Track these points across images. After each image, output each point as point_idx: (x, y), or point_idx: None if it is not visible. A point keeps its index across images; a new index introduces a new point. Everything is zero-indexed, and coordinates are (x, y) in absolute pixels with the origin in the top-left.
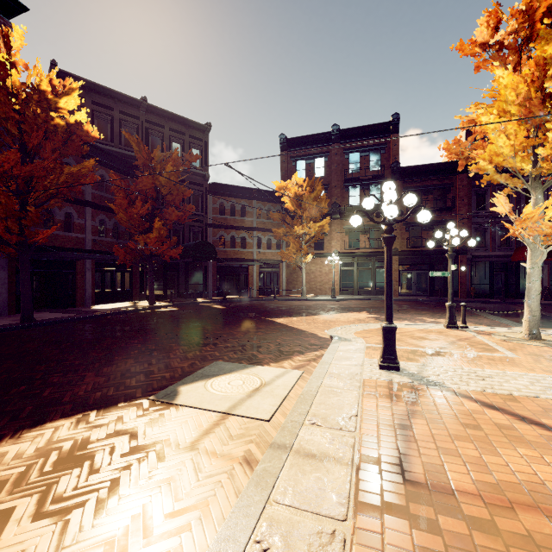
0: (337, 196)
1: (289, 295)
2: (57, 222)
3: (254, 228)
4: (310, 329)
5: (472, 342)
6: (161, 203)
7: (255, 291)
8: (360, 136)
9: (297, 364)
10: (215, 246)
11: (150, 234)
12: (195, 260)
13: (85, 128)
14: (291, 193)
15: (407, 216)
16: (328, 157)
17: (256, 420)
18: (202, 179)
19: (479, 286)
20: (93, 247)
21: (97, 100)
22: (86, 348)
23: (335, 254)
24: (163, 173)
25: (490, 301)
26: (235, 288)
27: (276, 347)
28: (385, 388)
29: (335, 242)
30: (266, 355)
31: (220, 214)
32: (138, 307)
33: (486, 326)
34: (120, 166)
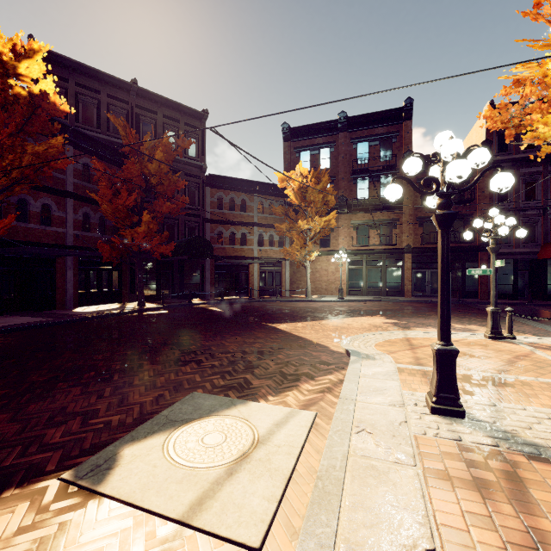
0: (344, 189)
1: (292, 295)
2: (32, 215)
3: (255, 224)
4: (318, 339)
5: (536, 362)
6: (154, 195)
7: (256, 292)
8: (369, 124)
9: (306, 398)
10: (212, 243)
11: (138, 228)
12: (190, 258)
13: (52, 100)
14: (294, 185)
15: (474, 183)
16: (334, 147)
17: (235, 546)
18: (198, 171)
19: (502, 286)
20: (76, 242)
21: (82, 82)
22: (31, 367)
23: (343, 251)
24: (152, 160)
25: (516, 303)
26: (235, 288)
27: (277, 366)
28: (456, 459)
29: (342, 239)
30: (264, 381)
31: (218, 208)
32: (124, 310)
33: (532, 335)
34: (107, 155)
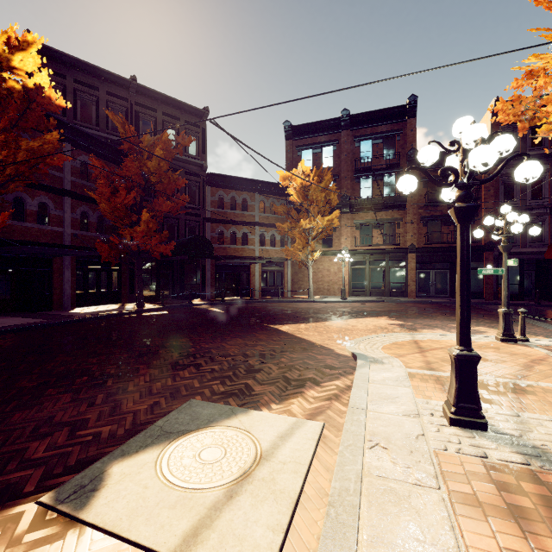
0: (347, 188)
1: (294, 296)
2: (29, 213)
3: (257, 224)
4: (323, 342)
5: None
6: (154, 194)
7: (257, 292)
8: (372, 122)
9: (311, 406)
10: (213, 242)
11: (137, 227)
12: (191, 258)
13: (47, 94)
14: (296, 184)
15: (497, 173)
16: (337, 145)
17: None
18: (199, 169)
19: None
20: (73, 242)
21: (80, 78)
22: (21, 371)
23: (345, 251)
24: (151, 158)
25: (523, 303)
26: (236, 288)
27: (280, 371)
28: (484, 480)
29: (344, 239)
30: (266, 387)
31: (219, 207)
32: (123, 310)
33: (544, 337)
34: (106, 153)
